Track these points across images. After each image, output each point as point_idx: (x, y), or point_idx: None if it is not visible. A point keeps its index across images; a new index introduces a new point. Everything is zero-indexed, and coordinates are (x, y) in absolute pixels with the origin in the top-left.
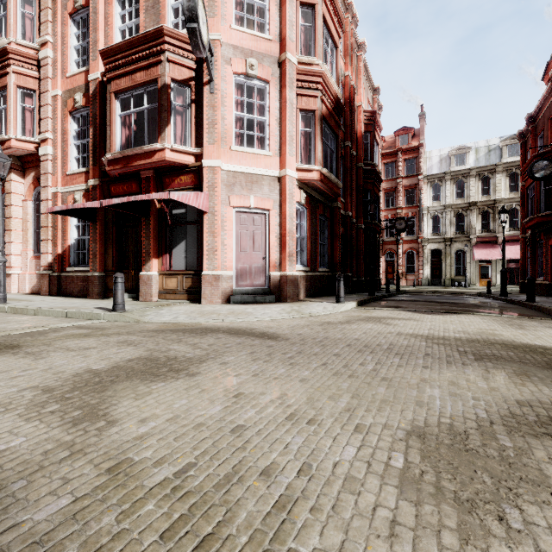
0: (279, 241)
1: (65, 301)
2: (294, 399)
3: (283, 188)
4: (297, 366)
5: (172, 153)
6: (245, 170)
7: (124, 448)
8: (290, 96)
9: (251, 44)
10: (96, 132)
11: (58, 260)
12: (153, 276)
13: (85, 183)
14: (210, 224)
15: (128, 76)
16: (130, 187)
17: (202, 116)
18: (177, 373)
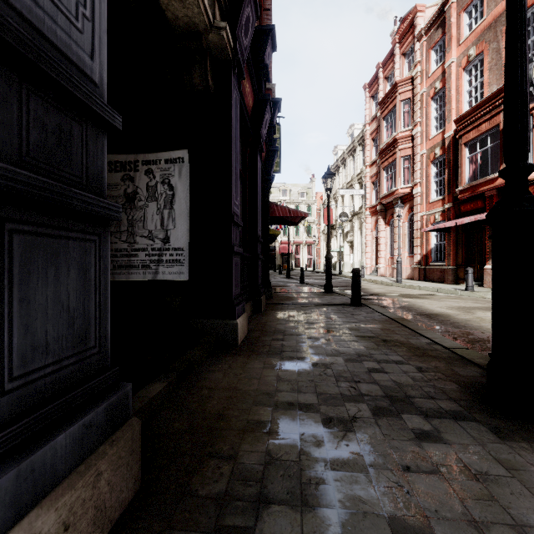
0: None
1: (431, 284)
2: None
3: None
4: None
5: None
6: None
7: (479, 316)
8: None
9: None
10: (449, 171)
11: (423, 258)
12: None
13: (442, 206)
14: None
15: (474, 129)
16: (476, 204)
17: None
18: None
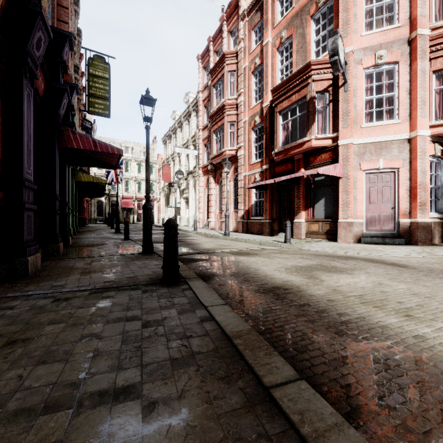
0: (409, 192)
1: (253, 236)
2: (417, 290)
3: (413, 147)
4: (421, 280)
5: (315, 141)
6: (374, 140)
7: (333, 287)
8: (421, 65)
9: (380, 39)
10: (267, 137)
11: (246, 213)
12: (302, 222)
13: (260, 168)
14: (344, 185)
15: (287, 99)
16: (287, 167)
17: (337, 110)
18: (341, 272)
